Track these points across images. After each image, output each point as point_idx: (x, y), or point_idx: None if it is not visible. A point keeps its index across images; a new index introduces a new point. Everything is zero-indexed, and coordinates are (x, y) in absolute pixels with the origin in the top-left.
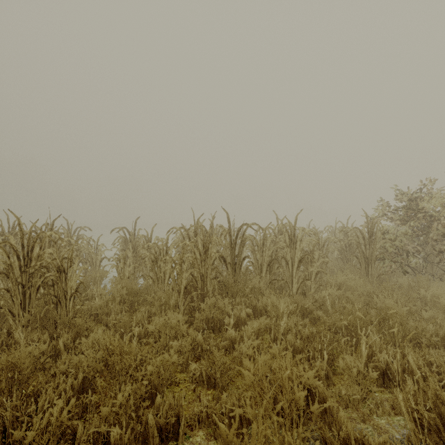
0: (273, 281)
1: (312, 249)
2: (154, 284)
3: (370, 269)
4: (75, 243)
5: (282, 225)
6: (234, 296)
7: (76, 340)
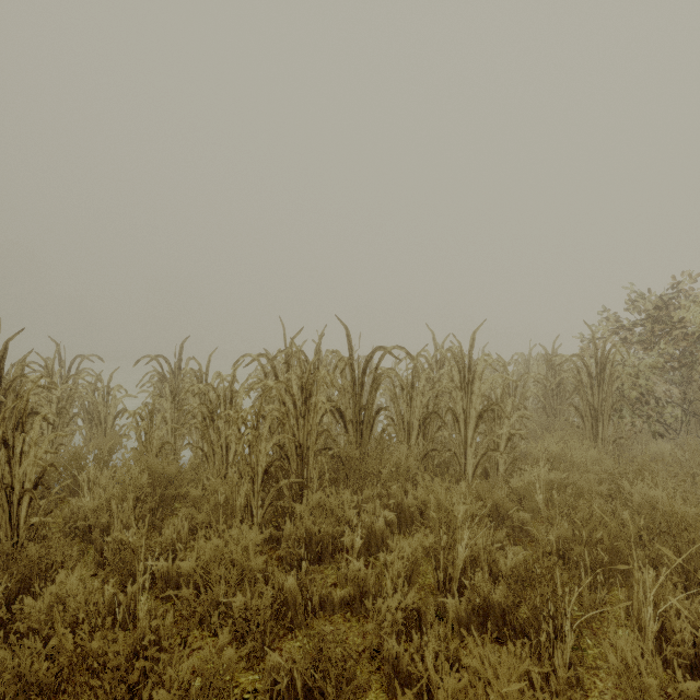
0: (431, 452)
1: (501, 393)
2: (208, 461)
3: (601, 428)
4: (34, 384)
5: (446, 350)
6: (361, 484)
7: (16, 600)
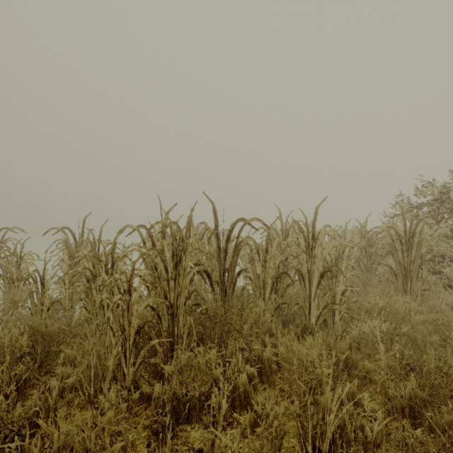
0: (282, 305)
1: (337, 257)
2: (91, 318)
3: (410, 283)
4: None
5: (293, 222)
6: (225, 338)
7: None
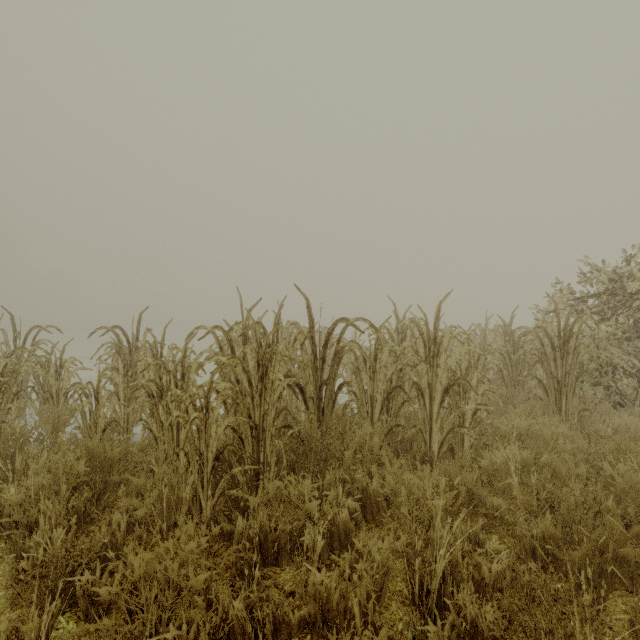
0: (395, 428)
1: (466, 366)
2: (157, 442)
3: (565, 401)
4: None
5: (410, 322)
6: (322, 467)
7: None
